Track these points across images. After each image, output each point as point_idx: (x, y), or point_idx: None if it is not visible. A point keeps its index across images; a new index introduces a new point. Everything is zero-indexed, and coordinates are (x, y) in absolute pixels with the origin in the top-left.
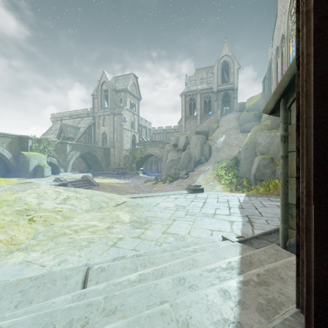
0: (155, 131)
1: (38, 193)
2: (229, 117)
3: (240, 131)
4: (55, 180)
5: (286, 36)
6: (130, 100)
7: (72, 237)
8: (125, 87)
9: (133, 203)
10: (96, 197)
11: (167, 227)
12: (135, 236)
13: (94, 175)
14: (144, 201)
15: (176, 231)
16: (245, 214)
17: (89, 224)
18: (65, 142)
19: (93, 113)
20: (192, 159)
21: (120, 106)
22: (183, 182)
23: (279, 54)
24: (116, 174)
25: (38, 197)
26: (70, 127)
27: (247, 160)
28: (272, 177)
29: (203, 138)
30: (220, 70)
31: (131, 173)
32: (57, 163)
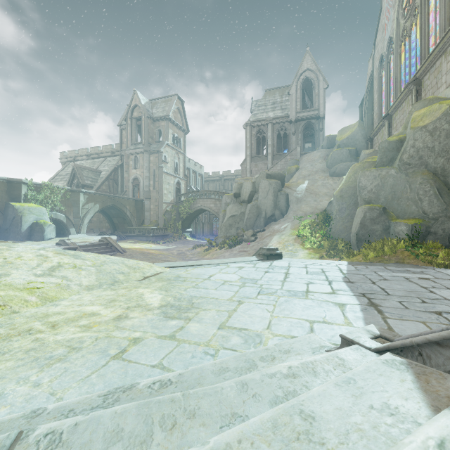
0: (209, 178)
1: (6, 258)
2: (313, 156)
3: (329, 175)
4: (58, 244)
5: (396, 38)
6: (174, 133)
7: (41, 338)
8: (166, 114)
9: (171, 275)
10: (110, 265)
11: (227, 316)
12: (166, 335)
13: (121, 238)
14: (189, 272)
15: (244, 323)
16: (359, 292)
17: (84, 312)
18: (78, 190)
19: (119, 150)
20: (261, 214)
21: (158, 140)
22: (248, 247)
23: (384, 65)
24: (152, 237)
25: (3, 264)
26: (87, 170)
27: (343, 213)
28: (384, 237)
29: (278, 183)
30: (300, 90)
31: (175, 236)
32: (65, 221)
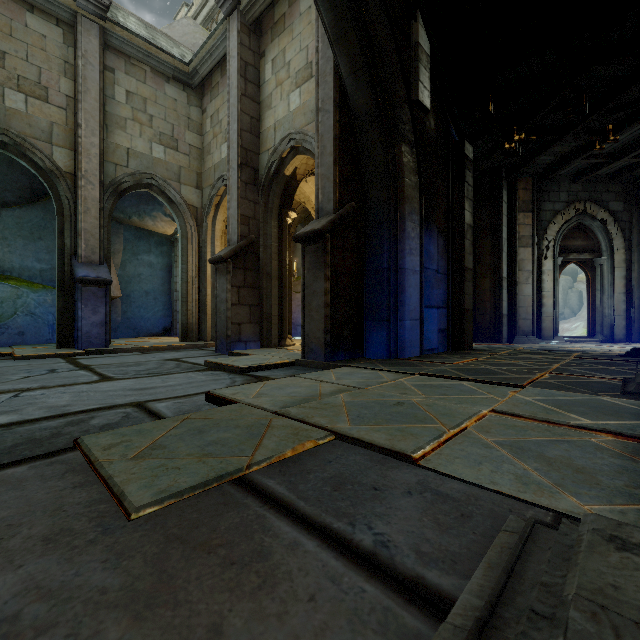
0: None
1: None
2: None
3: None
4: None
5: None
6: None
7: None
8: None
9: None
10: None
11: None
12: None
13: None
14: None
15: None
16: None
17: None
18: None
19: None
20: None
21: None
22: None
23: None
24: None
25: None
26: None
27: None
28: None
29: (568, 280)
30: None
31: None
32: None
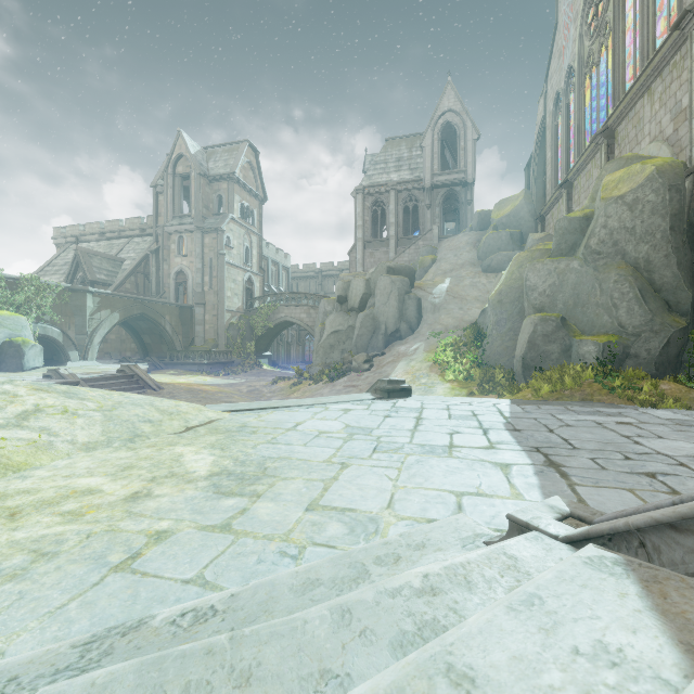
0: (298, 273)
1: None
2: (458, 242)
3: (481, 270)
4: (46, 376)
5: (578, 67)
6: (242, 201)
7: None
8: (230, 171)
9: (232, 424)
10: (128, 409)
11: (322, 489)
12: (215, 523)
13: (156, 367)
14: (264, 419)
15: (350, 500)
16: (531, 445)
17: (74, 487)
18: (83, 288)
19: (154, 226)
20: (380, 329)
21: (218, 212)
22: (360, 380)
23: (560, 108)
24: (207, 365)
25: None
26: (99, 257)
27: (502, 327)
28: (563, 362)
29: (404, 282)
30: (438, 142)
31: (244, 364)
32: (61, 339)
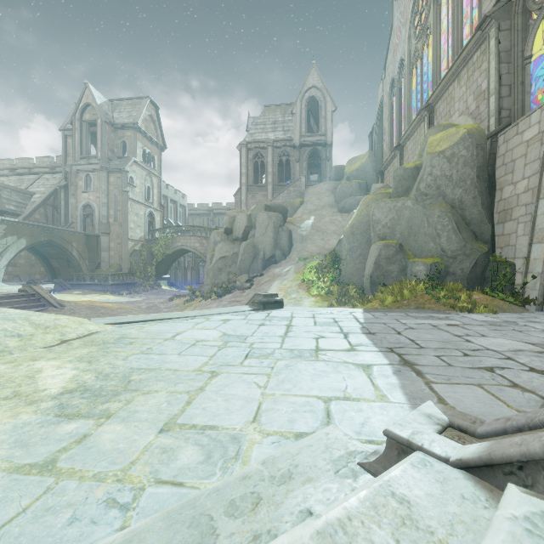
0: (194, 211)
1: None
2: (320, 188)
3: (337, 210)
4: None
5: (407, 59)
6: (144, 147)
7: None
8: (133, 121)
9: (111, 336)
10: None
11: (184, 403)
12: (36, 461)
13: (63, 287)
14: (145, 330)
15: (214, 414)
16: (385, 346)
17: None
18: None
19: (63, 165)
20: (259, 255)
21: (122, 156)
22: (242, 296)
23: (395, 90)
24: (111, 286)
25: None
26: (8, 190)
27: (354, 253)
28: (401, 279)
29: (279, 217)
30: (305, 110)
31: (146, 285)
32: None
